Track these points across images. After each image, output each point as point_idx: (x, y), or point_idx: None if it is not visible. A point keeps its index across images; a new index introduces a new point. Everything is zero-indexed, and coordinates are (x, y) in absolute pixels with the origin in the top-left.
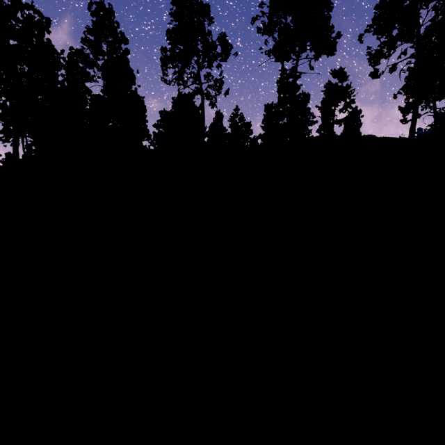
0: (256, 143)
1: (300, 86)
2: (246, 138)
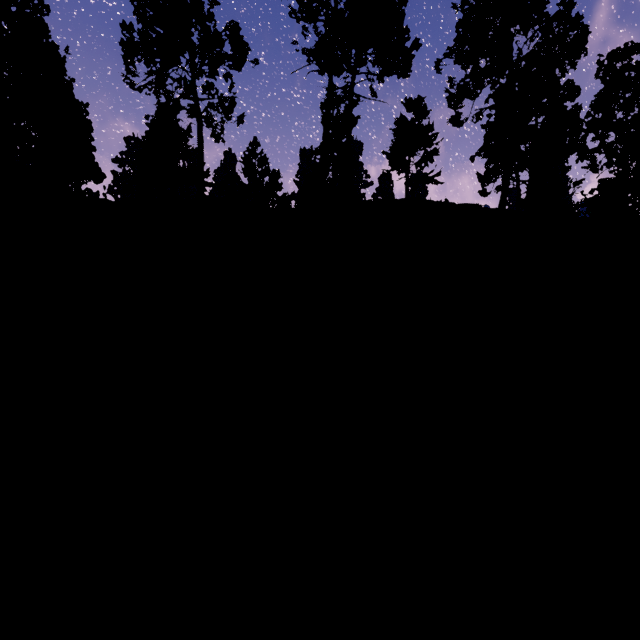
0: (288, 205)
1: (356, 119)
2: (272, 195)
